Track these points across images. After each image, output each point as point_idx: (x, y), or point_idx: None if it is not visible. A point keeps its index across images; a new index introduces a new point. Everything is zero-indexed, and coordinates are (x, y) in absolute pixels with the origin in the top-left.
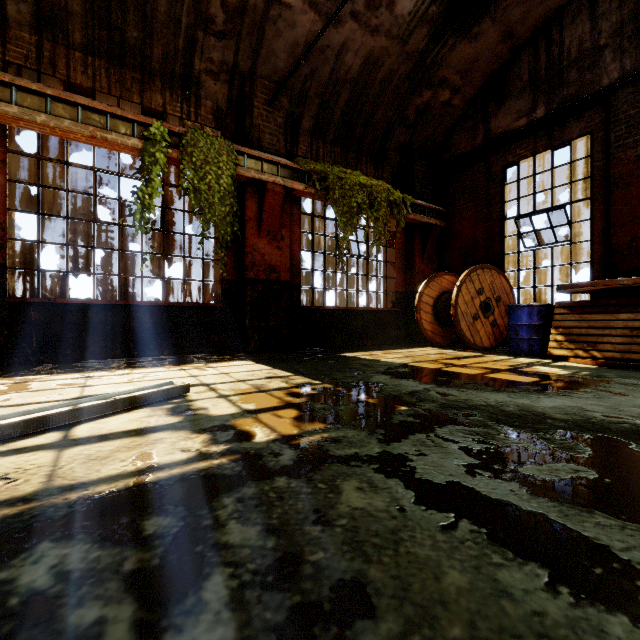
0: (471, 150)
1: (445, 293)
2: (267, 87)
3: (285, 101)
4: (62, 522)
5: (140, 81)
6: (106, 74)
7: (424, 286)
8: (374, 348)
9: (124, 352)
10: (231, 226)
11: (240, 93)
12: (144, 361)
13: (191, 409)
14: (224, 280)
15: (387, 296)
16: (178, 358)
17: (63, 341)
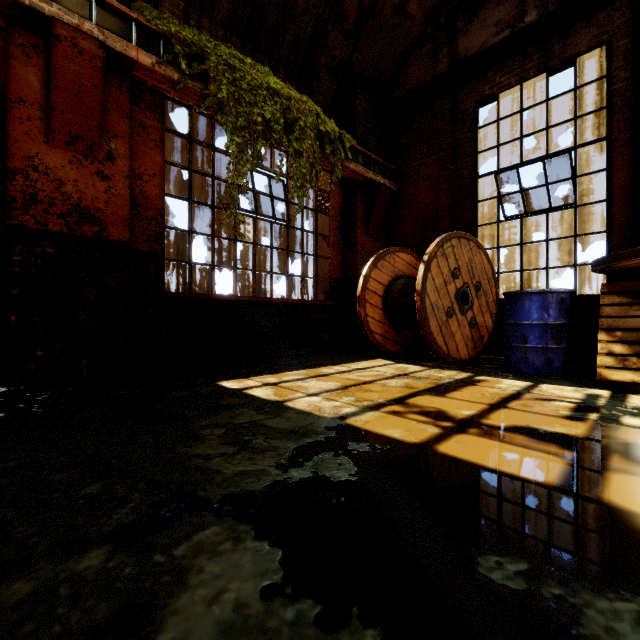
0: (433, 78)
1: (400, 278)
2: None
3: None
4: None
5: None
6: None
7: (371, 266)
8: (293, 363)
9: None
10: None
11: None
12: None
13: None
14: None
15: (318, 284)
16: None
17: None
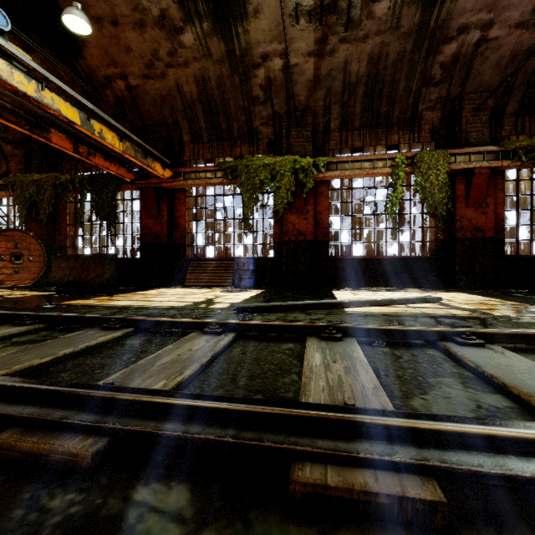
0: None
1: None
2: (473, 98)
3: (489, 101)
4: (440, 317)
5: (385, 132)
6: (369, 136)
7: None
8: None
9: (377, 284)
10: (446, 205)
11: (450, 111)
12: (391, 289)
13: (450, 305)
14: (437, 240)
15: None
16: (409, 289)
17: (350, 277)
